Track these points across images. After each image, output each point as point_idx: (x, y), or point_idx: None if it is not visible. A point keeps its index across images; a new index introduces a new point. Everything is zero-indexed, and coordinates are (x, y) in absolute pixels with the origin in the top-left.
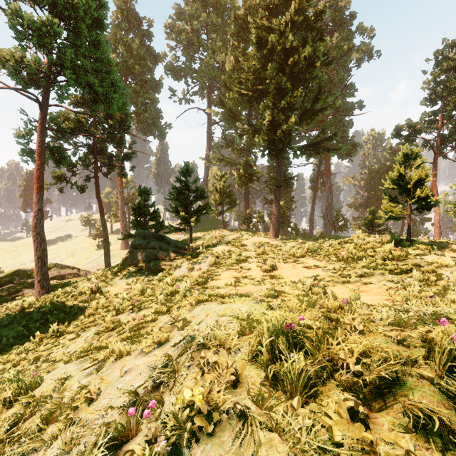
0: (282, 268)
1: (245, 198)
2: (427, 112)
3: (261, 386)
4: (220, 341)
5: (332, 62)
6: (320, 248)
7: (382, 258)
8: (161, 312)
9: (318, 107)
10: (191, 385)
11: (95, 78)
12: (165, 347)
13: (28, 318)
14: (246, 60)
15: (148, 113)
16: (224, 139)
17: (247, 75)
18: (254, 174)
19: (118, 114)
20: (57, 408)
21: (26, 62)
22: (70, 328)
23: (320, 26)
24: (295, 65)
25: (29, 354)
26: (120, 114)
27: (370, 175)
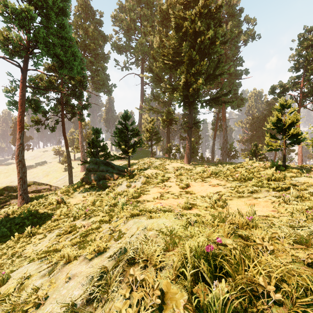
0: (194, 186)
1: (167, 136)
2: (293, 77)
3: (184, 310)
4: (147, 257)
5: (227, 41)
6: (221, 171)
7: (266, 179)
8: (104, 221)
9: (217, 73)
10: (120, 306)
11: (61, 50)
12: (103, 256)
13: (11, 222)
14: (167, 40)
15: (100, 77)
16: (153, 95)
17: (168, 50)
18: (173, 119)
19: (78, 77)
20: (11, 310)
21: (10, 38)
22: (40, 230)
23: (219, 16)
24: (202, 43)
25: (9, 250)
26: (80, 77)
27: (253, 120)
